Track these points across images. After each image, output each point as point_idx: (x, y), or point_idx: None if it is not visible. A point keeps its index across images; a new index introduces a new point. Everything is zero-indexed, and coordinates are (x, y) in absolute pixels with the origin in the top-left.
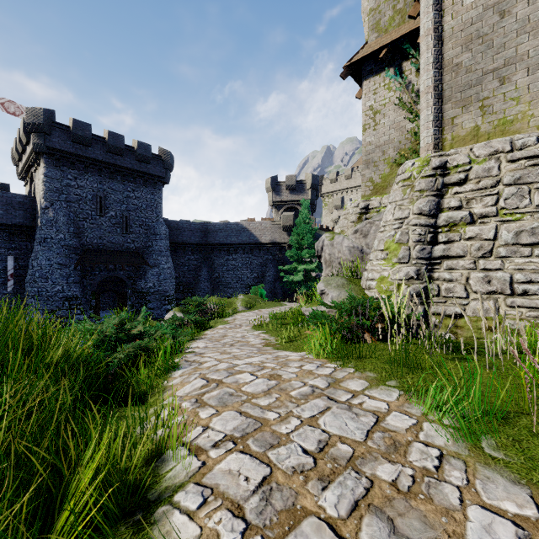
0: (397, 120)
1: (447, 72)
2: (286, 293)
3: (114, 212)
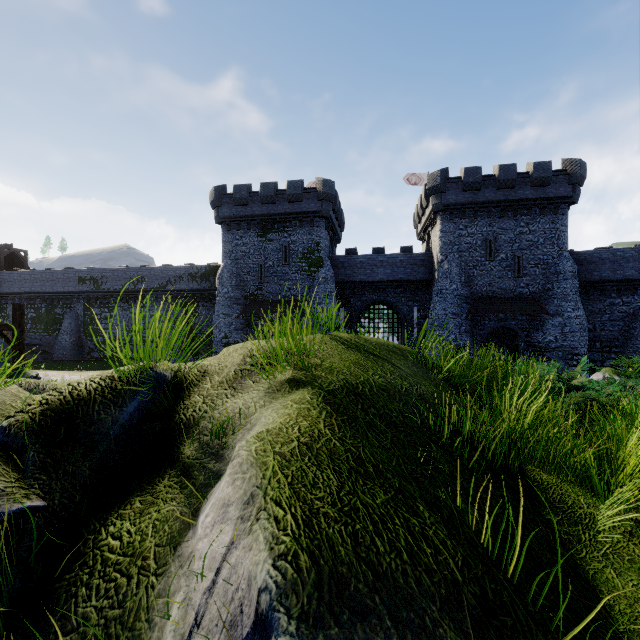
0: None
1: None
2: None
3: (504, 254)
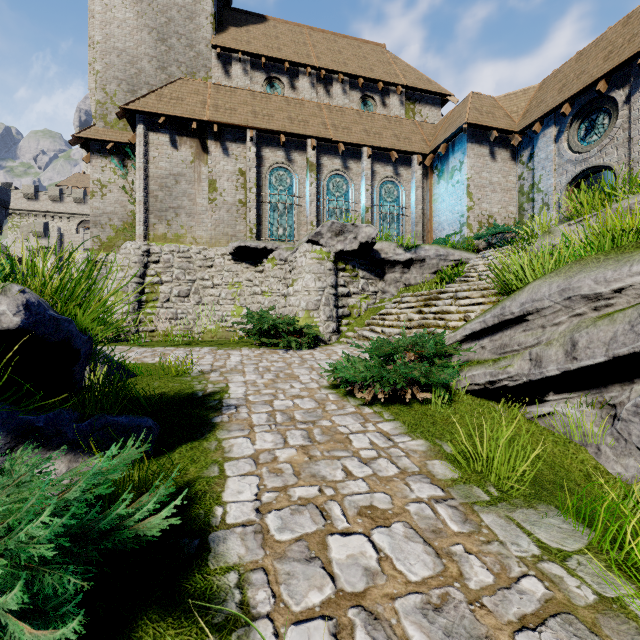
0: (121, 199)
1: (151, 197)
2: None
3: None
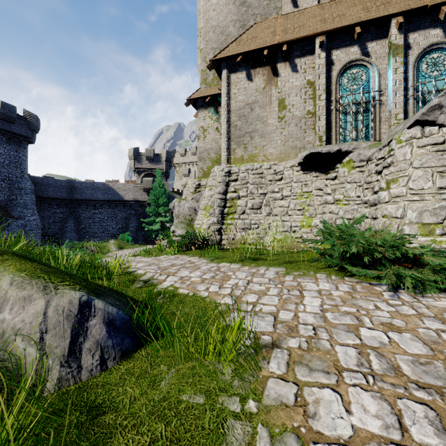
0: (215, 138)
1: (232, 127)
2: (147, 240)
3: None
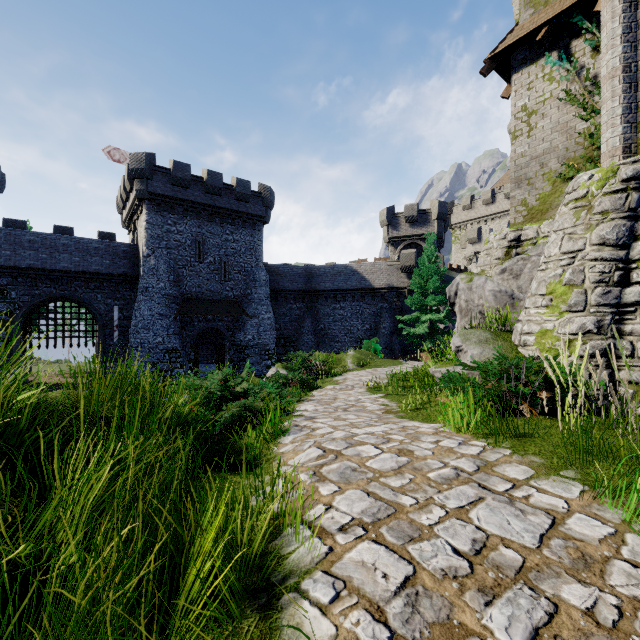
0: (562, 121)
1: None
2: (406, 349)
3: (212, 258)
